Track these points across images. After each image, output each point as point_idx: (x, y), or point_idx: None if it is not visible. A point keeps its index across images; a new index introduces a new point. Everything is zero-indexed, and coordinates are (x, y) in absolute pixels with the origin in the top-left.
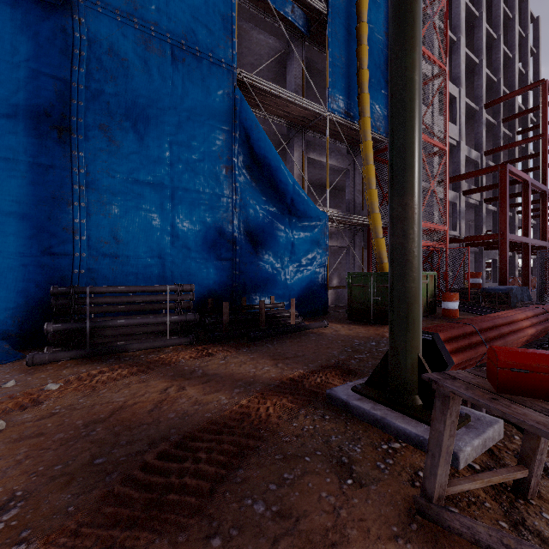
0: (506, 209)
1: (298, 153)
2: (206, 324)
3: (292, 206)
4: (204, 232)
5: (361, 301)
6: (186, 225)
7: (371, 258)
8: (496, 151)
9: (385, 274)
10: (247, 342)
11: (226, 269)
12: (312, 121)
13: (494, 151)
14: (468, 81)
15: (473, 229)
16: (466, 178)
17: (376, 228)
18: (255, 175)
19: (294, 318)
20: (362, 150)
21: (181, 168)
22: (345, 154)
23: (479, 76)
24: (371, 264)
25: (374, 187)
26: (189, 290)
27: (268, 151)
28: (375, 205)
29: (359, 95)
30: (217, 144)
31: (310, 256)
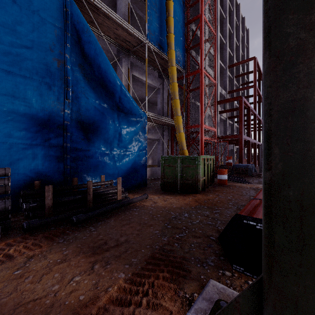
0: (242, 121)
1: (125, 69)
2: (23, 210)
3: (119, 103)
4: (31, 117)
5: (171, 177)
6: (8, 107)
7: (173, 147)
8: (233, 91)
9: (188, 157)
10: (69, 226)
11: (58, 153)
12: (135, 46)
13: (232, 91)
14: (220, 52)
15: (221, 133)
16: (222, 103)
17: (179, 126)
18: (87, 73)
19: (120, 194)
20: (170, 72)
21: (1, 48)
22: (157, 78)
23: (226, 50)
24: (173, 151)
25: (177, 98)
26: (2, 174)
27: (98, 53)
28: (178, 110)
29: (168, 34)
30: (47, 36)
31: (134, 144)
